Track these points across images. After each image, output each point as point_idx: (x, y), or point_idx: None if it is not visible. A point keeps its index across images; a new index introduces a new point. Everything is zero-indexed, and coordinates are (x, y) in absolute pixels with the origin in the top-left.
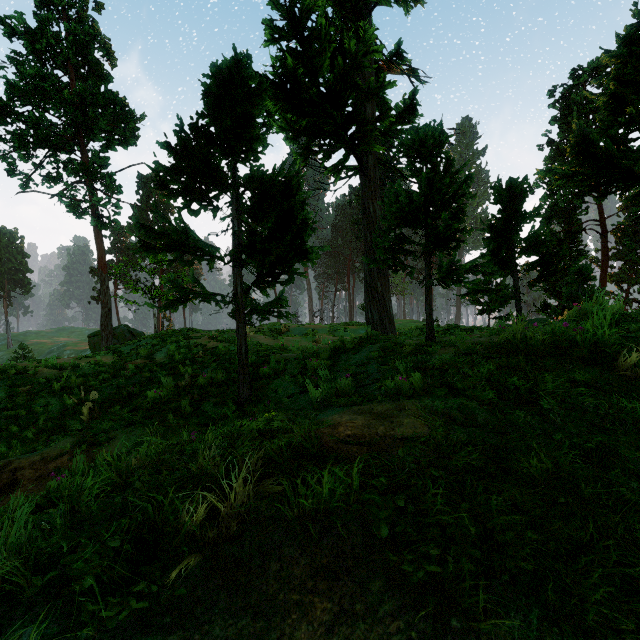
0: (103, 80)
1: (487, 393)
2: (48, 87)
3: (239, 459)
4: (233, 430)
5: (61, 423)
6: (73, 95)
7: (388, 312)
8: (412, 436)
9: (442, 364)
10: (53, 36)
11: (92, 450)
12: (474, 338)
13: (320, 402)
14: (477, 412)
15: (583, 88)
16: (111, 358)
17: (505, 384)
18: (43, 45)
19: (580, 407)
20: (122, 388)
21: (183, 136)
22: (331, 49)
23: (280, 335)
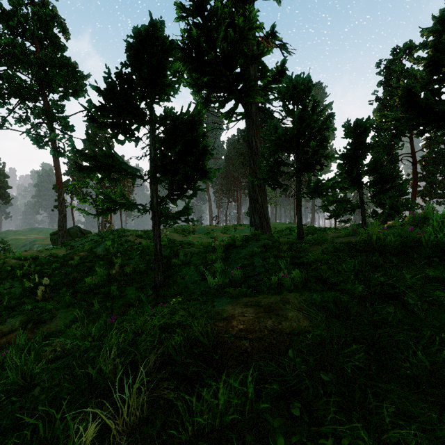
0: (60, 49)
1: (356, 288)
2: (18, 52)
3: (139, 360)
4: (138, 326)
5: (20, 302)
6: (37, 59)
7: (266, 217)
8: (297, 331)
9: (314, 261)
10: (23, 16)
11: (37, 327)
12: (333, 238)
13: (216, 289)
14: (350, 305)
15: (400, 61)
16: (65, 251)
17: (370, 280)
18: (15, 22)
19: (436, 300)
20: (69, 274)
21: (110, 82)
22: (225, 25)
23: (189, 233)
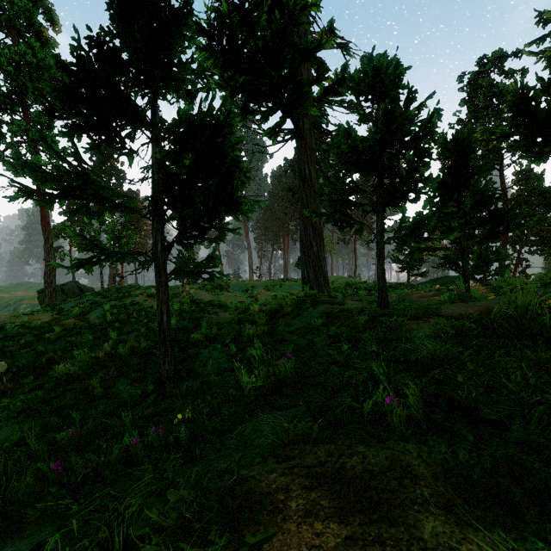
0: (47, 44)
1: None
2: None
3: None
4: None
5: None
6: (11, 53)
7: (323, 271)
8: None
9: (430, 356)
10: None
11: None
12: (431, 304)
13: (253, 395)
14: None
15: (488, 75)
16: (50, 316)
17: None
18: None
19: None
20: (41, 354)
21: (84, 55)
22: (268, 2)
23: (222, 291)
